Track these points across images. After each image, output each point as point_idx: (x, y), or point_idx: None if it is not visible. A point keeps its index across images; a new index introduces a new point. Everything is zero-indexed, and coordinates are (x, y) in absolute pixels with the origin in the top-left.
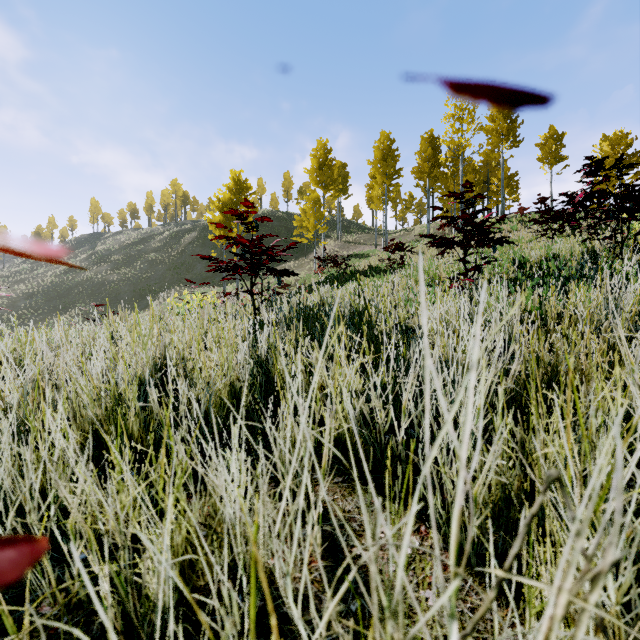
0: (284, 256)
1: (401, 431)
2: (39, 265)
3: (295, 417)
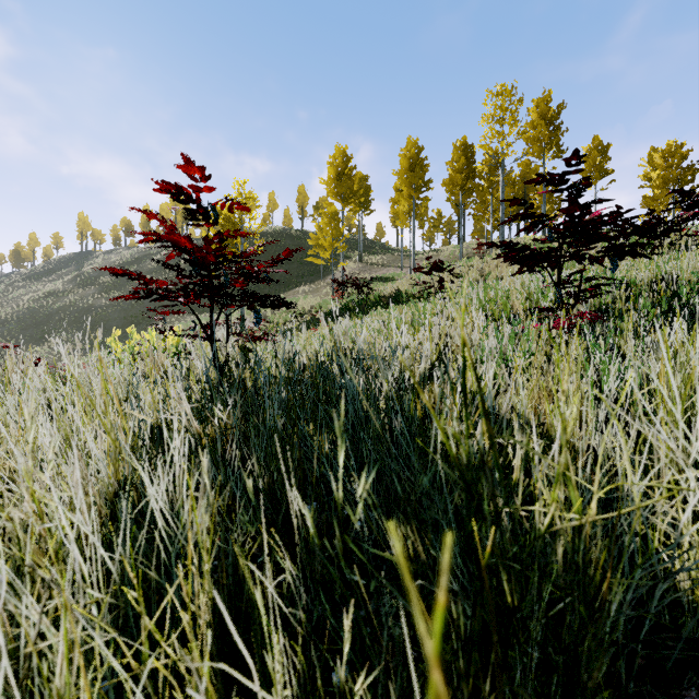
0: (298, 279)
1: None
2: (15, 288)
3: None
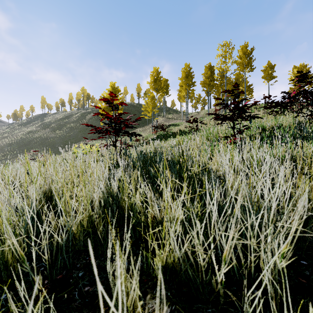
0: (137, 125)
1: (221, 274)
2: (15, 129)
3: (135, 237)
